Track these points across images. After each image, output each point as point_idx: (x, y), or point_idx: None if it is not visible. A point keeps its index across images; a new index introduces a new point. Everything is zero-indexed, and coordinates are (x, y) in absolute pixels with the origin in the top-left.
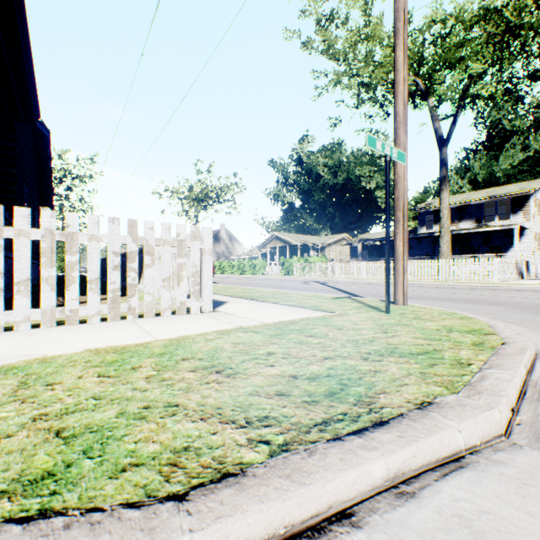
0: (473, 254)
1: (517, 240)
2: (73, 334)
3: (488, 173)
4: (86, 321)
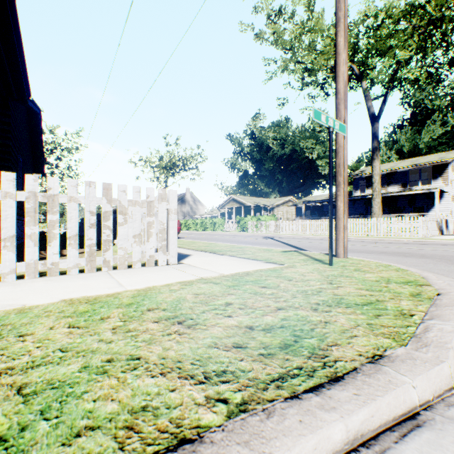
0: (400, 213)
1: (438, 201)
2: (53, 285)
3: (413, 145)
4: (66, 272)
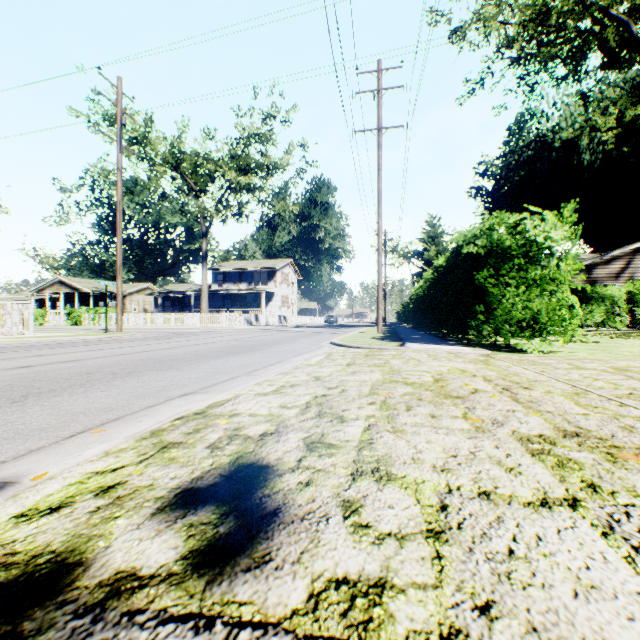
0: (248, 308)
1: (264, 300)
2: None
3: (268, 246)
4: None
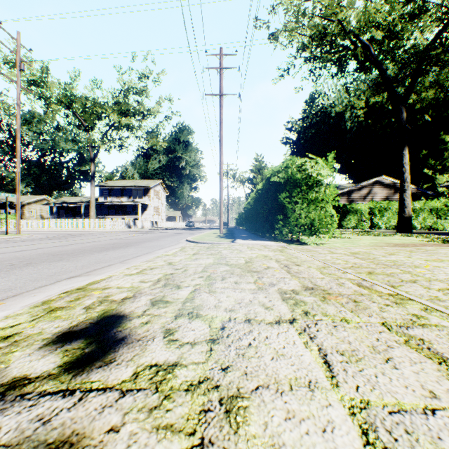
0: (128, 216)
1: (140, 210)
2: None
3: (144, 170)
4: None
